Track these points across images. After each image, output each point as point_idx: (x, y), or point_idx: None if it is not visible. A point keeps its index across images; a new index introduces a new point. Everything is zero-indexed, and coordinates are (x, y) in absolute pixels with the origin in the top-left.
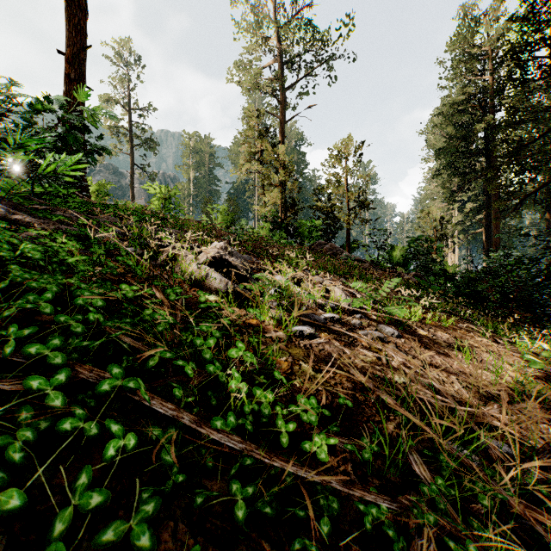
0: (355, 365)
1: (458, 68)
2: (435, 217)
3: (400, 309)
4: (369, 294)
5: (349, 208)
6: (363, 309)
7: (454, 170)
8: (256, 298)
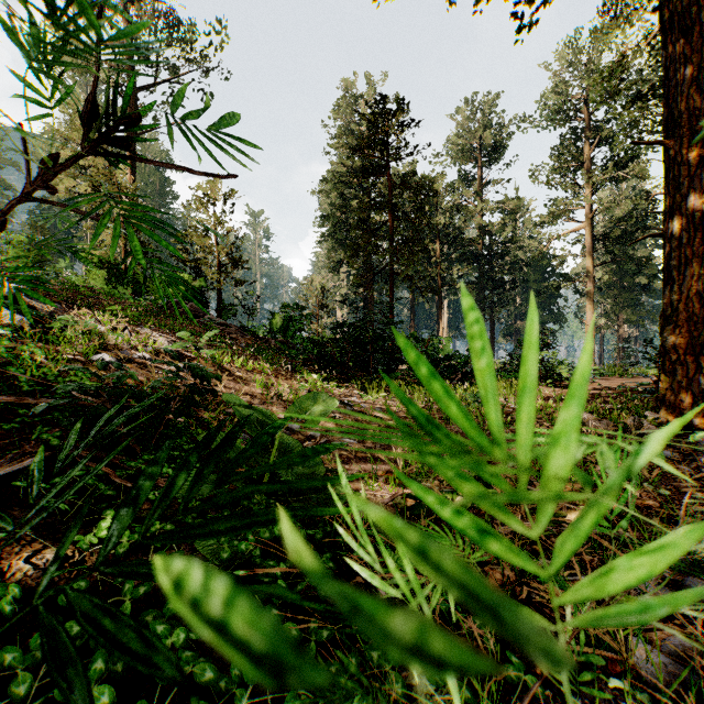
0: (148, 379)
1: (340, 138)
2: (317, 286)
3: (210, 351)
4: (190, 341)
5: (222, 265)
6: (190, 357)
7: (338, 240)
8: (57, 331)
